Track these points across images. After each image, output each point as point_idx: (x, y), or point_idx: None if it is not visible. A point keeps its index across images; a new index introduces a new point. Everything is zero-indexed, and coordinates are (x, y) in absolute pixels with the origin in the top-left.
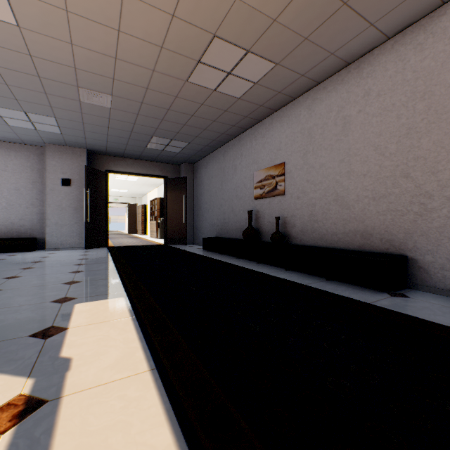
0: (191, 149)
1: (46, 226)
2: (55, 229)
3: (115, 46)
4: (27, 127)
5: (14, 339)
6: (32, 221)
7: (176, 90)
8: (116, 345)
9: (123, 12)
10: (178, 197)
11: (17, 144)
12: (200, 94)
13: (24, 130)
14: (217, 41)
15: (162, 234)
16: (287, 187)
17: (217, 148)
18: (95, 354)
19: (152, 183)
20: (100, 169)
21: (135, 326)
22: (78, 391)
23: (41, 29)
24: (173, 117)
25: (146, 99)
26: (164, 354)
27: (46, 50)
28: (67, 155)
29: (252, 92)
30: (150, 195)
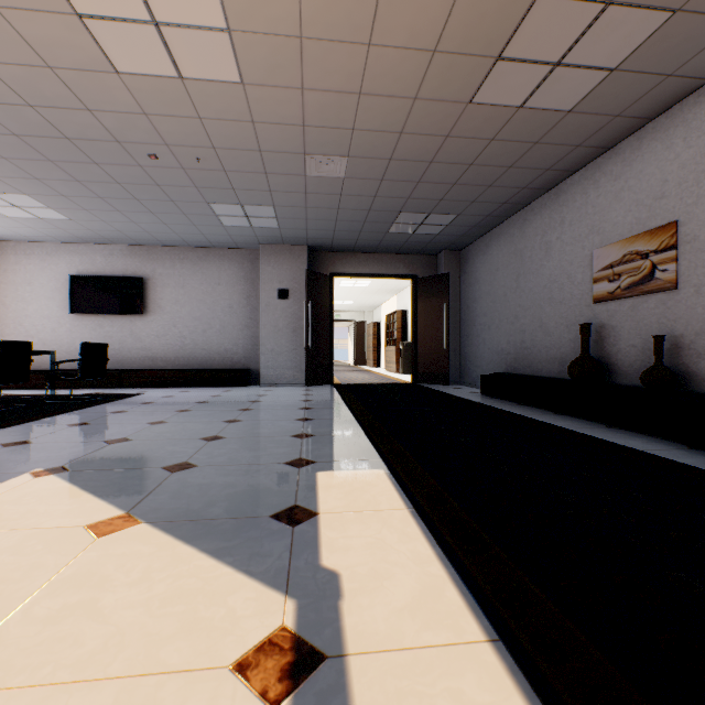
0: (460, 225)
1: (260, 354)
2: (270, 358)
3: (361, 74)
4: (242, 225)
5: (253, 519)
6: (246, 348)
7: (449, 124)
8: (402, 563)
9: (379, 9)
10: (435, 307)
11: (230, 249)
12: (490, 122)
13: (239, 229)
14: (542, 3)
15: (404, 367)
16: (685, 272)
17: (507, 218)
18: (374, 573)
19: (389, 289)
20: (323, 272)
21: (421, 530)
22: (369, 650)
23: (268, 78)
24: (436, 173)
25: (397, 152)
26: (505, 609)
27: (271, 108)
28: (284, 256)
29: (600, 91)
30: (384, 307)
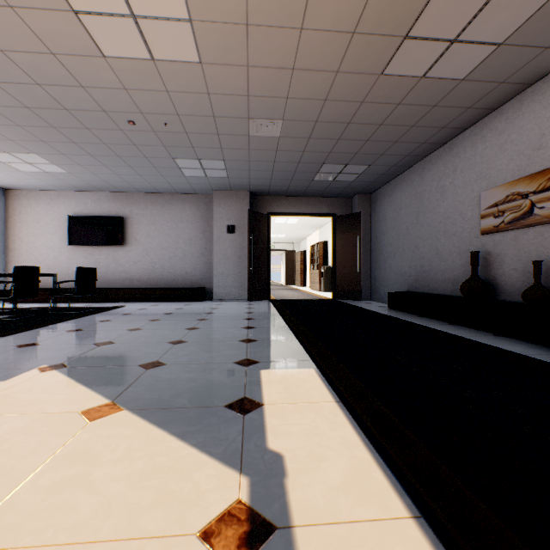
0: (370, 174)
1: (213, 276)
2: (221, 279)
3: (294, 53)
4: (199, 175)
5: (211, 408)
6: (202, 271)
7: (364, 92)
8: (334, 448)
9: None
10: (350, 239)
11: (190, 195)
12: (397, 89)
13: (197, 179)
14: None
15: (325, 286)
16: None
17: (409, 167)
18: (311, 456)
19: (313, 225)
20: (261, 212)
21: (348, 419)
22: (311, 522)
23: (220, 58)
24: (353, 132)
25: (322, 115)
26: (424, 490)
27: (223, 82)
28: (232, 200)
29: (488, 63)
30: (309, 239)
